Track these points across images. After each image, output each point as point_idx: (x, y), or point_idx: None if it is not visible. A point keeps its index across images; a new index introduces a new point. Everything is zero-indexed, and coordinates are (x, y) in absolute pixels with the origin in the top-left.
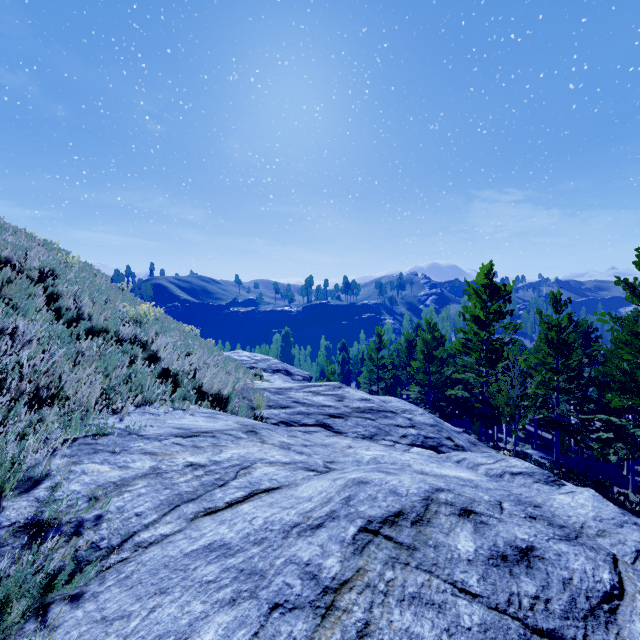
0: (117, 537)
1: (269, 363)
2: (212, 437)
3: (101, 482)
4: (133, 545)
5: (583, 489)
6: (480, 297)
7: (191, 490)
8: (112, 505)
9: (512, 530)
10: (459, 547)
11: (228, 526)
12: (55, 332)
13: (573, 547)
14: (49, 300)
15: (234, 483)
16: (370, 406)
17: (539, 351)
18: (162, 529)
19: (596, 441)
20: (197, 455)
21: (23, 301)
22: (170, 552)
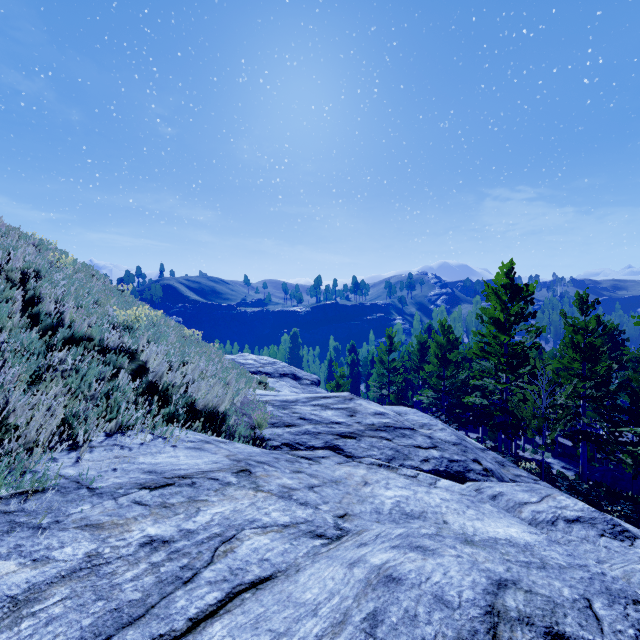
0: None
1: (276, 367)
2: (190, 486)
3: None
4: None
5: None
6: (500, 298)
7: (138, 597)
8: None
9: None
10: None
11: None
12: (22, 343)
13: None
14: (29, 304)
15: (207, 573)
16: (385, 422)
17: (563, 355)
18: None
19: (634, 457)
20: (163, 521)
21: None
22: None
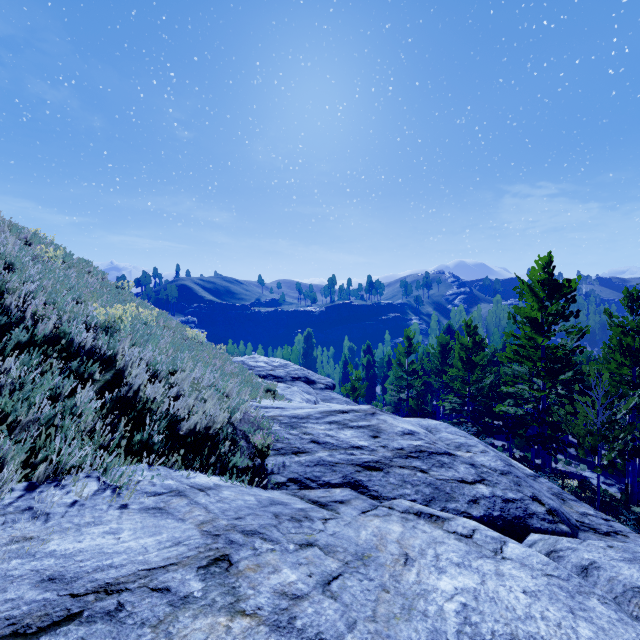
0: None
1: (288, 370)
2: (109, 617)
3: None
4: None
5: None
6: (536, 295)
7: None
8: None
9: None
10: None
11: None
12: None
13: None
14: None
15: None
16: (417, 445)
17: (608, 360)
18: None
19: None
20: None
21: None
22: None
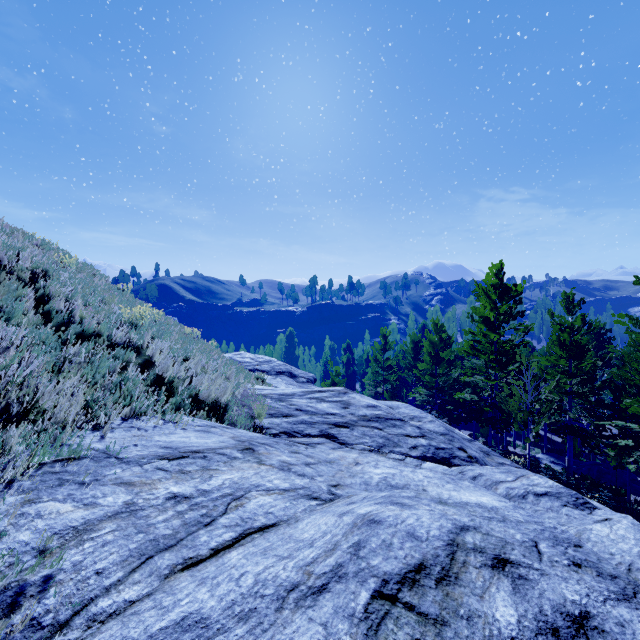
0: (67, 608)
1: (272, 365)
2: (202, 458)
3: (58, 528)
4: (83, 624)
5: (619, 515)
6: (490, 298)
7: (170, 533)
8: (67, 560)
9: (558, 588)
10: (498, 617)
11: (209, 588)
12: (40, 337)
13: (636, 612)
14: (40, 302)
15: (223, 520)
16: (377, 414)
17: (551, 353)
18: (127, 592)
19: (614, 449)
20: (182, 483)
21: (9, 304)
22: (131, 631)
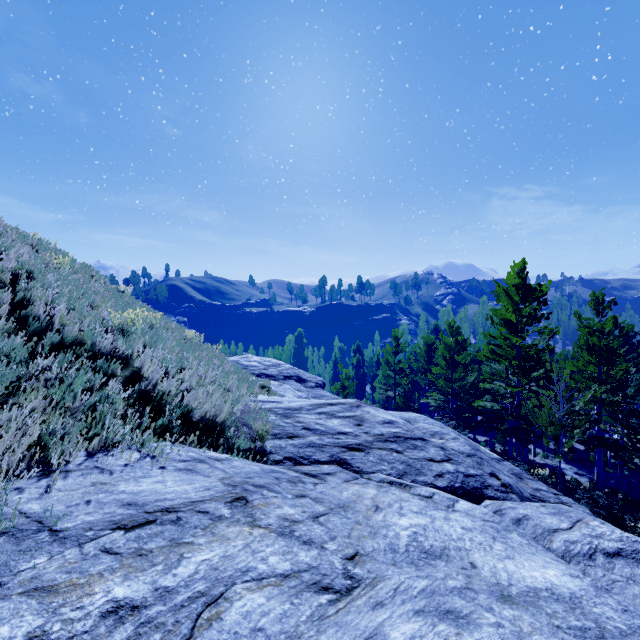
0: None
1: (280, 369)
2: (174, 523)
3: None
4: None
5: None
6: (511, 299)
7: None
8: None
9: None
10: None
11: None
12: (3, 350)
13: None
14: (18, 307)
15: None
16: (395, 432)
17: (577, 358)
18: None
19: None
20: (135, 577)
21: None
22: None
